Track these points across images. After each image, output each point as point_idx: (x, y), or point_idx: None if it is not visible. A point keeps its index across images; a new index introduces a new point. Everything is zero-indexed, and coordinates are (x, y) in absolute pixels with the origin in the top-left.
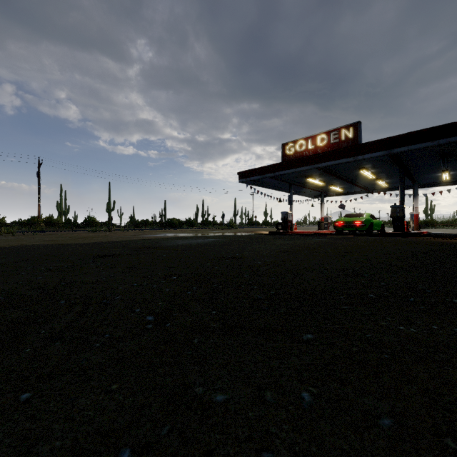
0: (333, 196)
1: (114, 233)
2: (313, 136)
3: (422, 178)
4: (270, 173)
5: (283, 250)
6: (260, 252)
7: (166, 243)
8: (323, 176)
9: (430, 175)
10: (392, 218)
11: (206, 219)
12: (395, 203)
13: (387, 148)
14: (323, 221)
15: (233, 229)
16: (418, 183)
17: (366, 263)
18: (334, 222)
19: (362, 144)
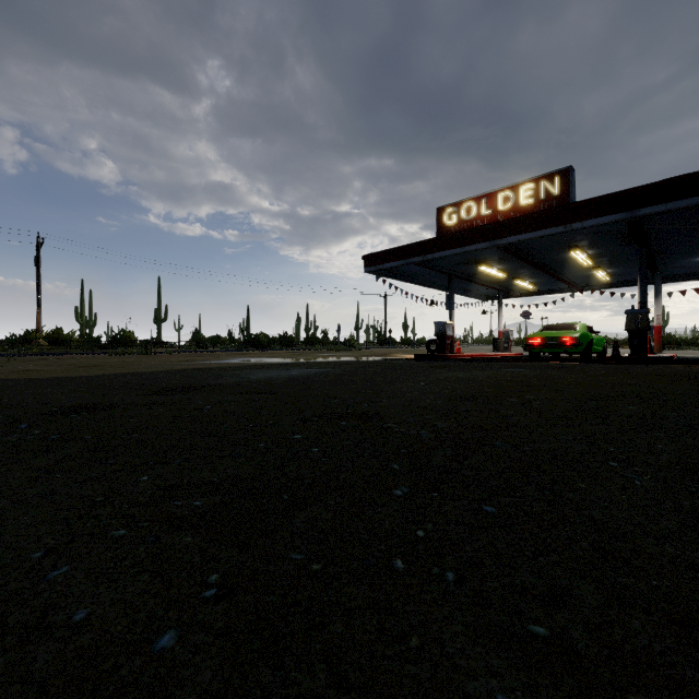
0: (516, 296)
1: (153, 358)
2: (490, 193)
3: (668, 267)
4: (417, 257)
5: (459, 394)
6: (414, 400)
7: (230, 378)
8: (506, 261)
9: (685, 260)
10: (628, 331)
11: (312, 335)
12: (633, 307)
13: (626, 207)
14: (502, 337)
15: (354, 351)
16: (661, 274)
17: (697, 436)
18: (526, 339)
19: (580, 202)
